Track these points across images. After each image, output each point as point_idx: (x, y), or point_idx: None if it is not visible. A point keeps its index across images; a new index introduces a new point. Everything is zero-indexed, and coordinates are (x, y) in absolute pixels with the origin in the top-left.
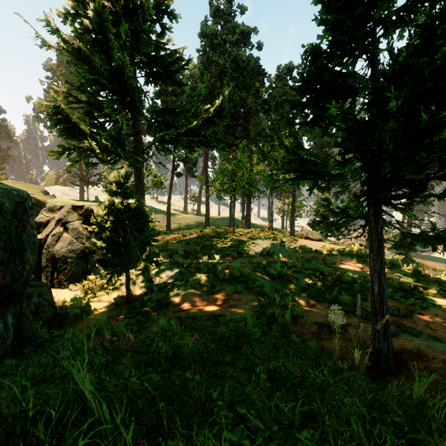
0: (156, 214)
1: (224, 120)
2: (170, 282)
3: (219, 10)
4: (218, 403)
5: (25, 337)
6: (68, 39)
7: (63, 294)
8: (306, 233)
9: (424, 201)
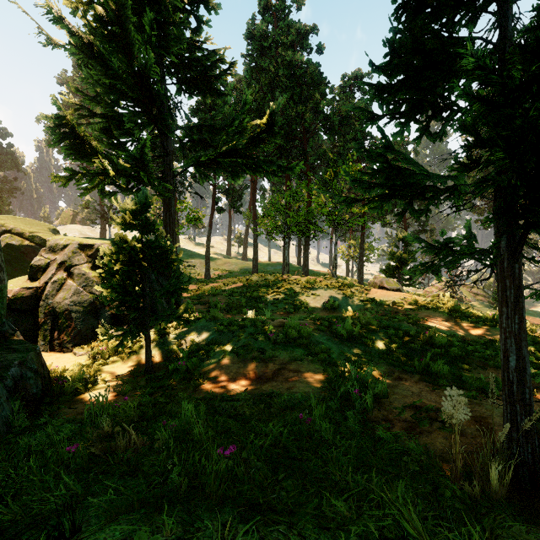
0: (193, 259)
1: (276, 137)
2: (205, 345)
3: (269, 5)
4: None
5: None
6: (76, 31)
7: (65, 360)
8: (380, 282)
9: None
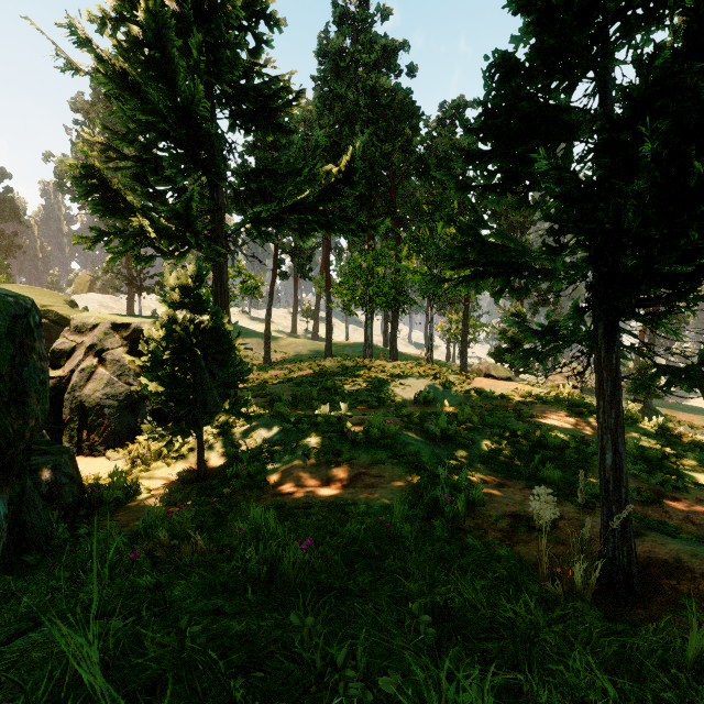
0: (248, 339)
1: (355, 188)
2: (268, 447)
3: (347, 13)
4: (346, 670)
5: (29, 538)
6: (106, 57)
7: (97, 465)
8: (486, 368)
9: (693, 312)
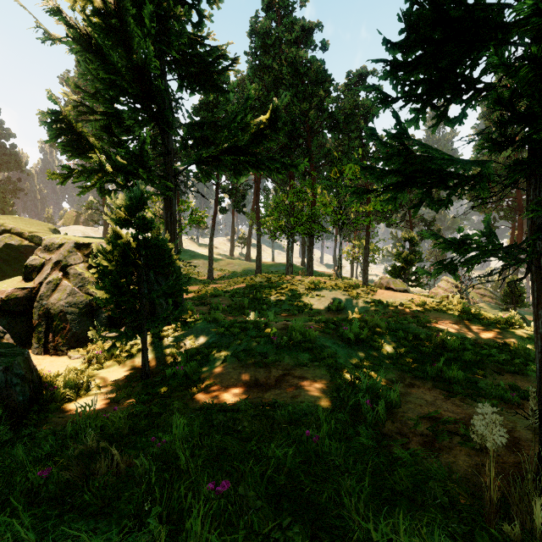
0: (195, 260)
1: (279, 133)
2: (204, 348)
3: (273, 2)
4: None
5: None
6: (74, 24)
7: (59, 363)
8: (386, 282)
9: None
